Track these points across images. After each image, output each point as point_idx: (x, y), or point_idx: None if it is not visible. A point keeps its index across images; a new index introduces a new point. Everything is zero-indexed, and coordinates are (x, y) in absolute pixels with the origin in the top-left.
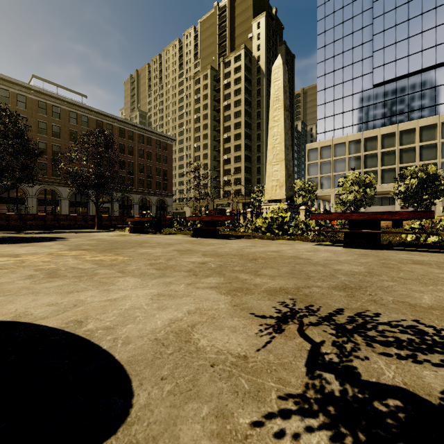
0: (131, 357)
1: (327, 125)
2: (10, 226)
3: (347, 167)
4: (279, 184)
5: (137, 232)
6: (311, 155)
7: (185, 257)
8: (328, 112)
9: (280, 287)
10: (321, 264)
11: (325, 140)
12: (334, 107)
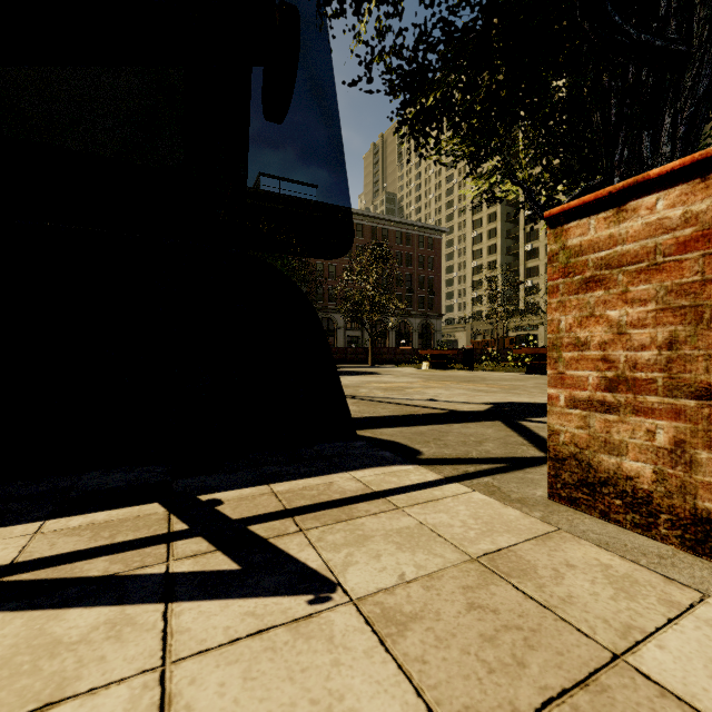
0: None
1: None
2: None
3: None
4: None
5: (436, 368)
6: None
7: None
8: None
9: None
10: None
11: None
12: None
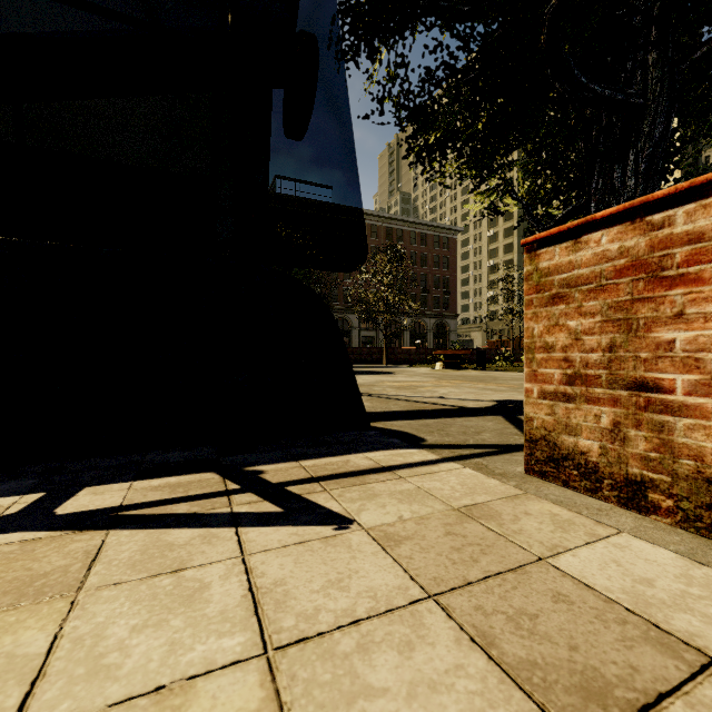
0: None
1: None
2: None
3: None
4: None
5: (450, 368)
6: None
7: None
8: None
9: None
10: None
11: None
12: None
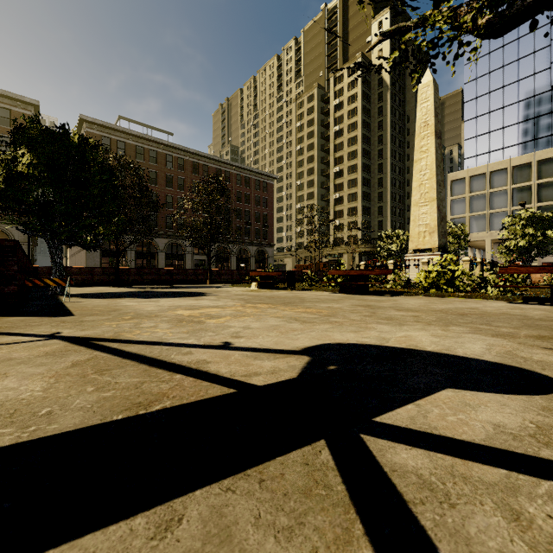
0: (499, 361)
1: (478, 146)
2: (130, 281)
3: (511, 202)
4: (429, 229)
5: (264, 288)
6: (456, 187)
7: (384, 311)
8: (481, 128)
9: (538, 335)
10: (550, 320)
11: (476, 167)
12: (490, 121)
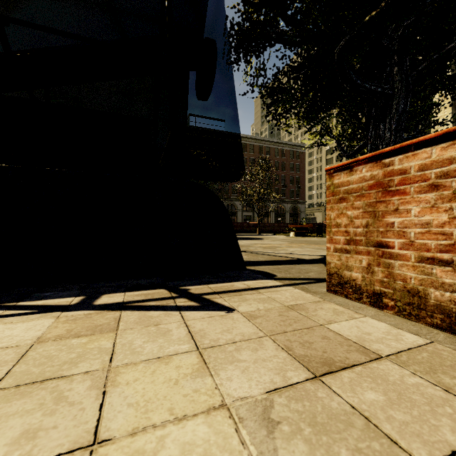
0: None
1: None
2: None
3: None
4: None
5: (299, 236)
6: None
7: None
8: None
9: None
10: None
11: None
12: None
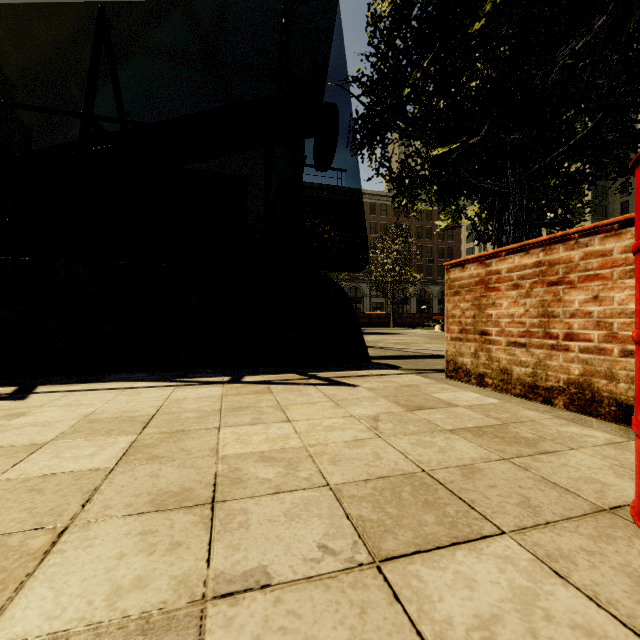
0: None
1: None
2: None
3: None
4: None
5: None
6: None
7: None
8: None
9: None
10: None
11: None
12: None
